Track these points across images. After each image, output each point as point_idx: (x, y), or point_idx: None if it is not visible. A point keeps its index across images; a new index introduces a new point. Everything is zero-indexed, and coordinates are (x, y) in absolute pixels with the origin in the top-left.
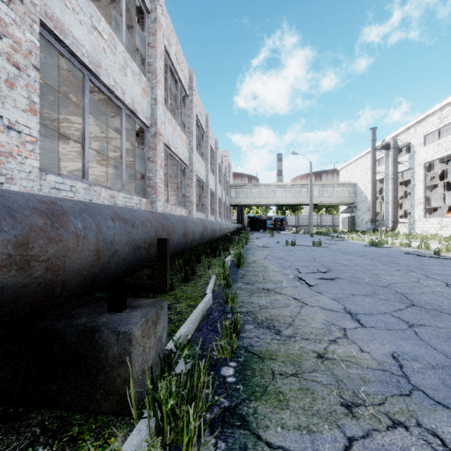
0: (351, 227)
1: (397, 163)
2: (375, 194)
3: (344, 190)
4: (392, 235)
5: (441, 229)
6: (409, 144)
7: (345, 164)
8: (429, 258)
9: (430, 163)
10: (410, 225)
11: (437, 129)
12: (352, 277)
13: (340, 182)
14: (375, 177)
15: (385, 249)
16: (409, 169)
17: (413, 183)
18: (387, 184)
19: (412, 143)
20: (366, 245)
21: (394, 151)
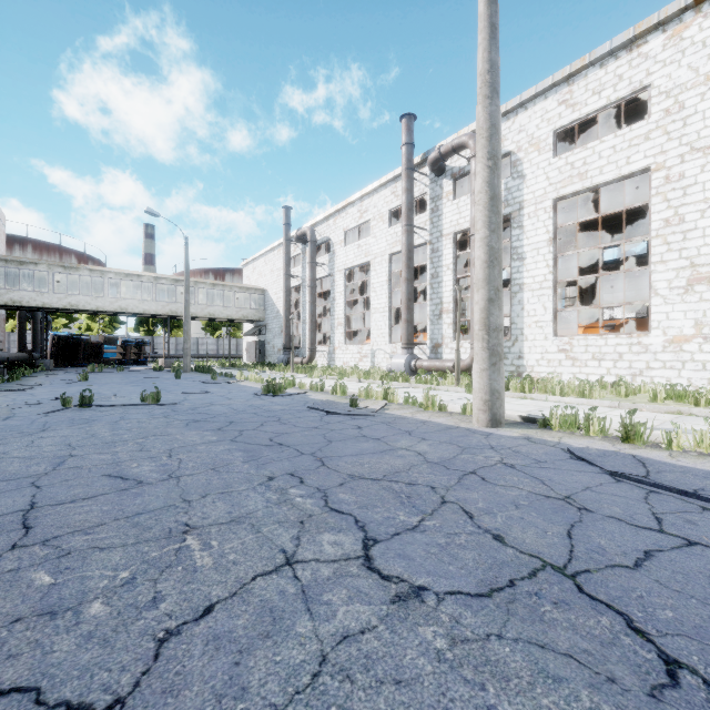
0: (260, 357)
1: (316, 264)
2: (289, 307)
3: (251, 299)
4: (308, 370)
5: (361, 360)
6: (329, 240)
7: (252, 258)
8: (343, 416)
9: (350, 270)
10: (330, 355)
11: (357, 225)
12: (31, 612)
13: (243, 285)
14: (289, 282)
15: (284, 400)
16: (329, 276)
17: (333, 296)
18: (304, 295)
19: (332, 239)
20: (260, 392)
21: (311, 246)
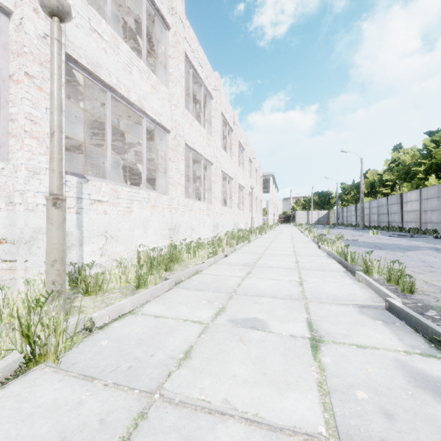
0: None
1: None
2: None
3: None
4: None
5: None
6: None
7: None
8: None
9: None
10: None
11: None
12: None
13: None
14: None
15: None
16: None
17: None
18: None
19: None
20: None
21: None
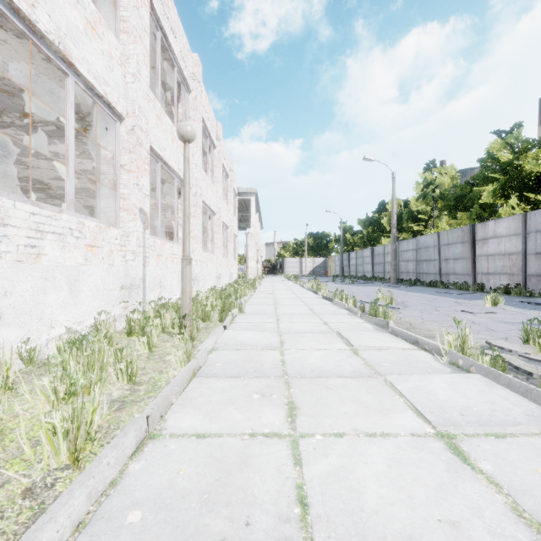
0: None
1: None
2: None
3: None
4: None
5: None
6: None
7: None
8: None
9: None
10: None
11: None
12: None
13: None
14: None
15: None
16: None
17: None
18: None
19: None
20: None
21: None
